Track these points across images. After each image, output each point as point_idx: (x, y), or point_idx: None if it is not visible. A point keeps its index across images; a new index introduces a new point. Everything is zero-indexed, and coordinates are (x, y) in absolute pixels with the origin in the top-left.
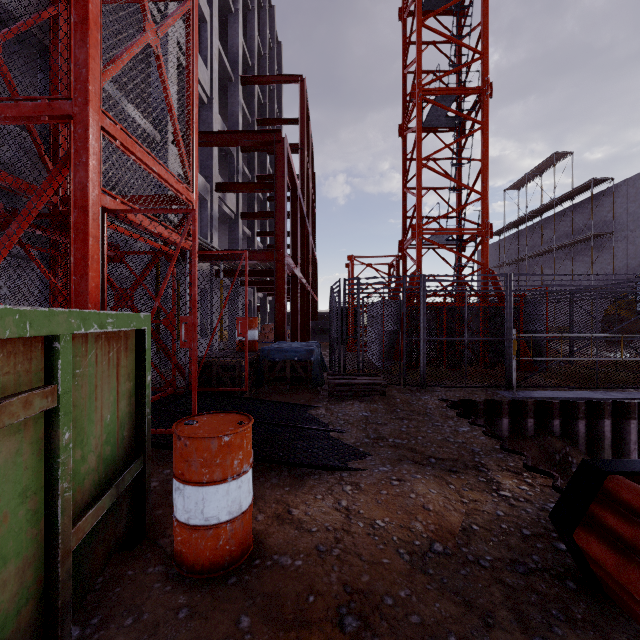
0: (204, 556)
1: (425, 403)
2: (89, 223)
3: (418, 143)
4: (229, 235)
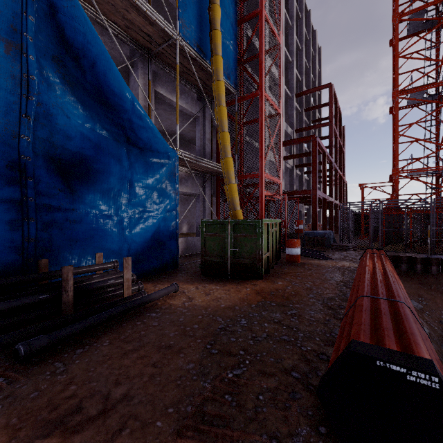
0: (291, 259)
1: None
2: (263, 199)
3: (396, 124)
4: (289, 177)
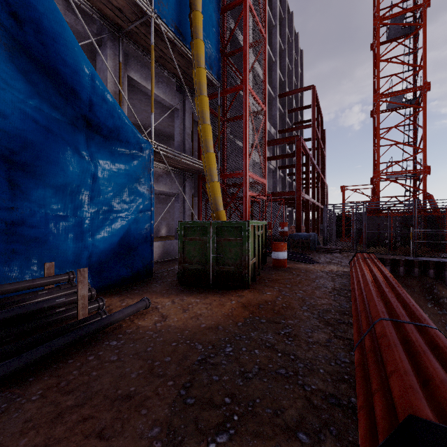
0: (278, 264)
1: None
2: (247, 200)
3: (377, 126)
4: (272, 179)
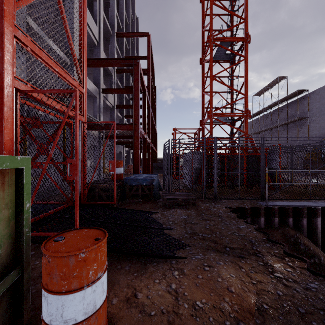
0: None
1: (217, 209)
2: (4, 97)
3: (211, 67)
4: (109, 117)
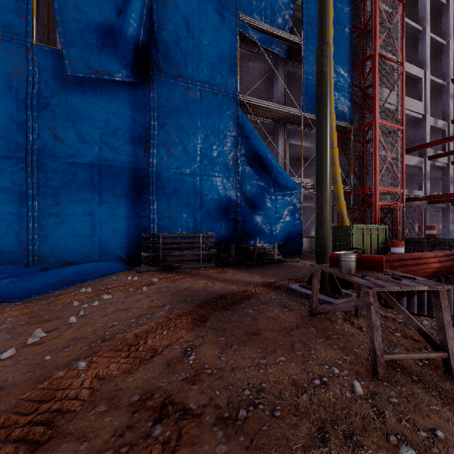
0: None
1: None
2: (376, 209)
3: None
4: (442, 177)
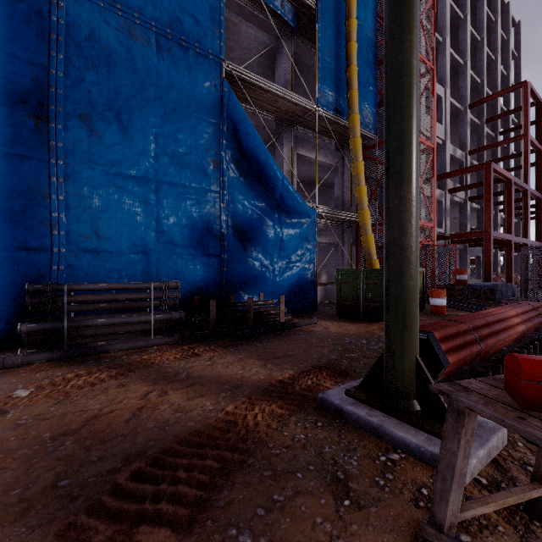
0: (435, 310)
1: None
2: None
3: None
4: (459, 214)
